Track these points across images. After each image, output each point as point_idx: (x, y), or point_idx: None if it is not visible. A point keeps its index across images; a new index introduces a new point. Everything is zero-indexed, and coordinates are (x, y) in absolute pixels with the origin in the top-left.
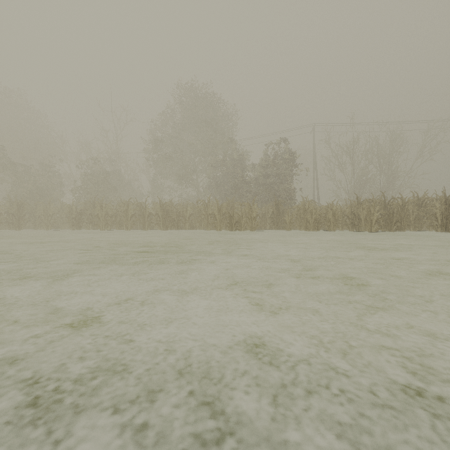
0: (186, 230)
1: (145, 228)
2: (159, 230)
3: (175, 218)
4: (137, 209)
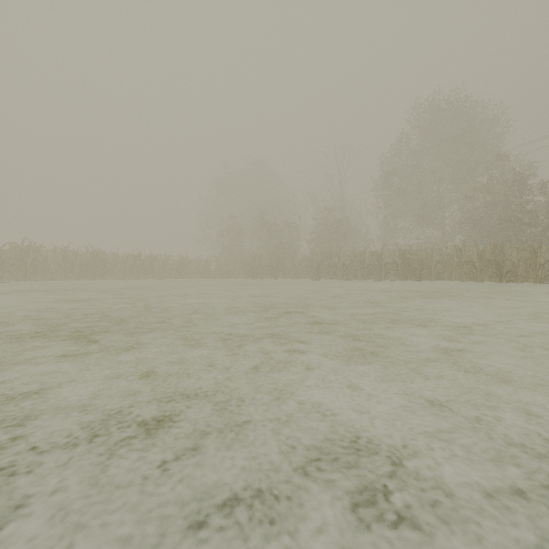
0: (431, 281)
1: (381, 278)
2: (396, 281)
3: (416, 267)
4: (373, 258)
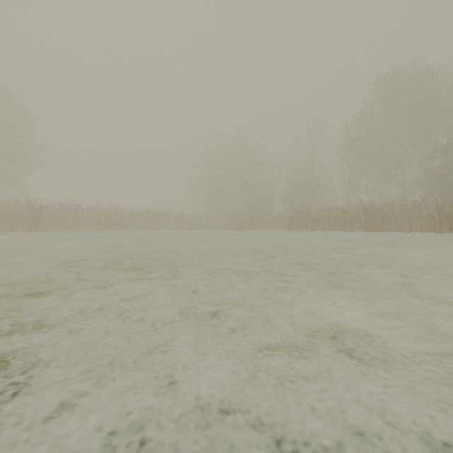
0: (392, 232)
1: (346, 229)
2: (359, 232)
3: (378, 220)
4: (339, 213)
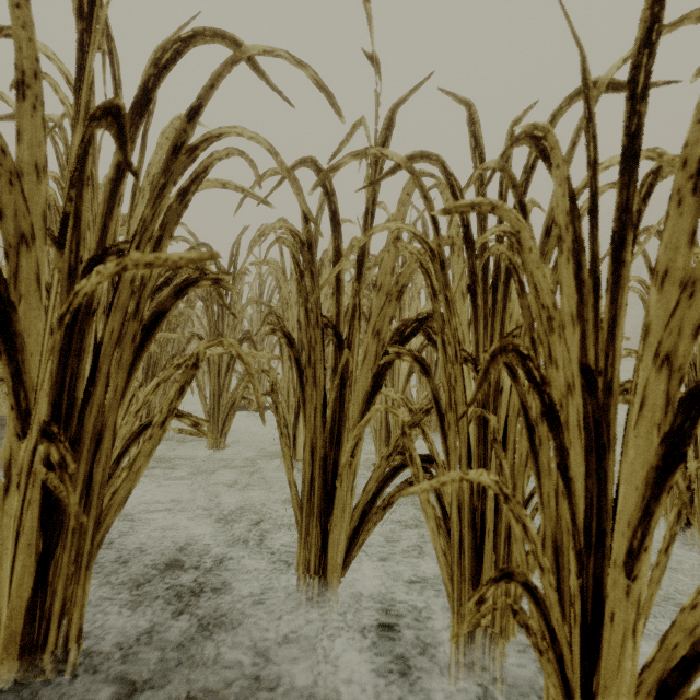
0: None
1: None
2: None
3: None
4: None
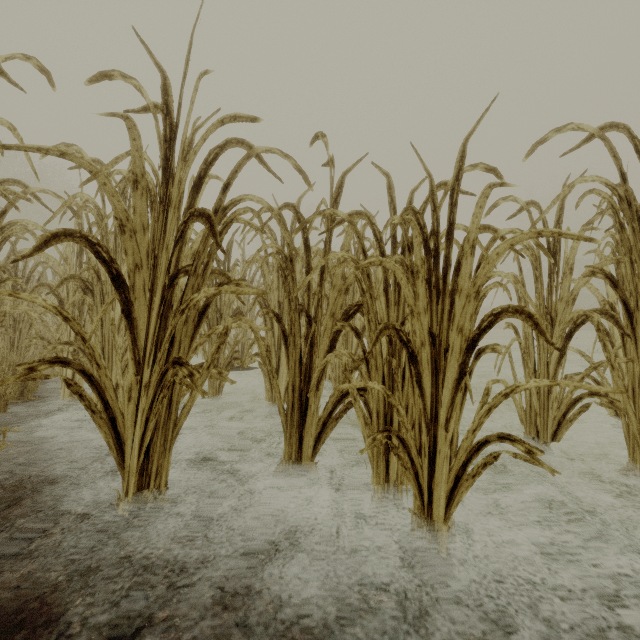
0: None
1: None
2: None
3: None
4: None
